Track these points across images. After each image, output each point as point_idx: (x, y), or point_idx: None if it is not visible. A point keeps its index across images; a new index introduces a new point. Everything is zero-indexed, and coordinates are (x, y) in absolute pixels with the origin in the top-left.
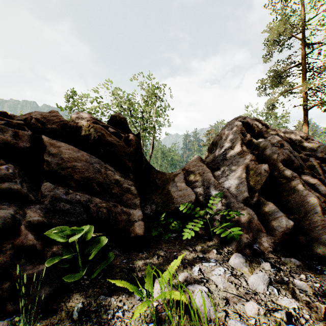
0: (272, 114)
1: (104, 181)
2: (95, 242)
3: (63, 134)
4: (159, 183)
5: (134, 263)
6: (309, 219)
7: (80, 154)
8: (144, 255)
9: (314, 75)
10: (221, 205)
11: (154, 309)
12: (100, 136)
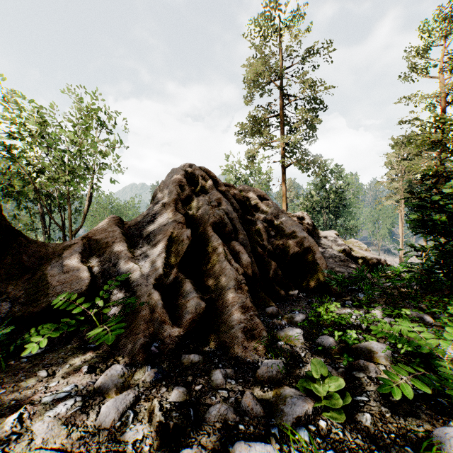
0: (255, 169)
1: None
2: None
3: None
4: (31, 261)
5: None
6: (223, 297)
7: None
8: None
9: (291, 130)
10: (128, 289)
11: None
12: None
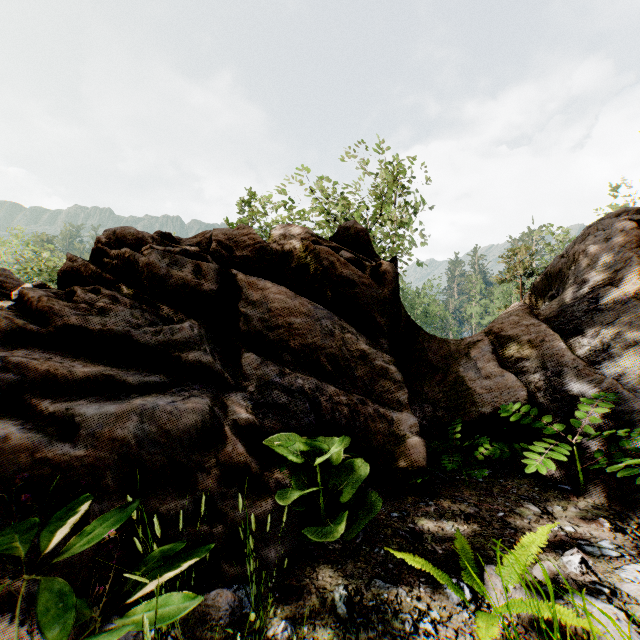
0: None
1: (340, 353)
2: (345, 470)
3: (260, 267)
4: (436, 360)
5: (417, 521)
6: None
7: (298, 301)
8: (431, 509)
9: None
10: (601, 415)
11: (515, 635)
12: (326, 267)
